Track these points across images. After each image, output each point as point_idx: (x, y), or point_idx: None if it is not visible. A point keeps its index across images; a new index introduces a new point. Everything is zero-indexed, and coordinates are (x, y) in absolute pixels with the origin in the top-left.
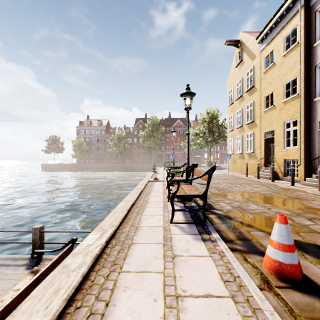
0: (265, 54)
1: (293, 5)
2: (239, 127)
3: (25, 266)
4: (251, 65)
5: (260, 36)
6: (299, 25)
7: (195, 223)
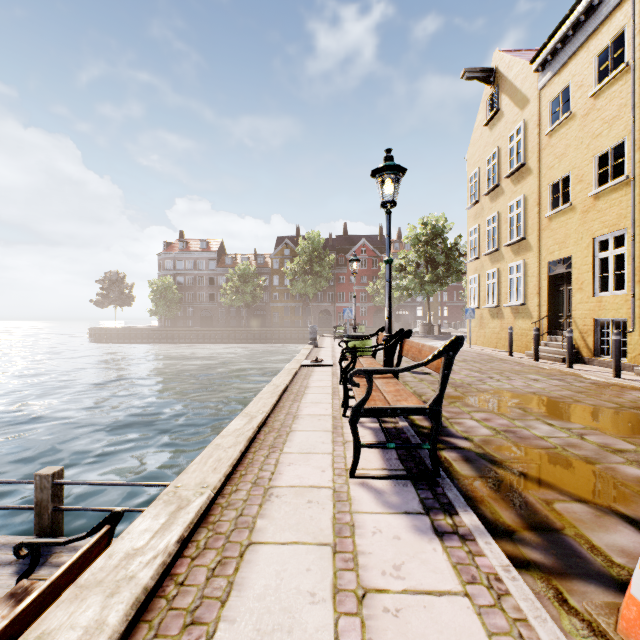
0: (550, 95)
1: None
2: (493, 252)
3: (14, 565)
4: (519, 119)
5: (540, 56)
6: (629, 26)
7: (412, 478)
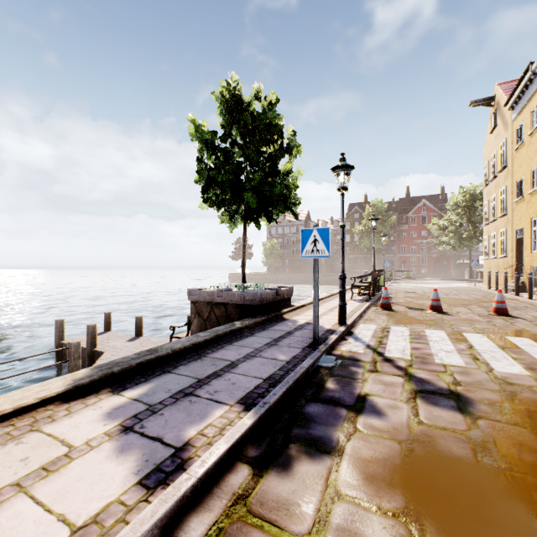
0: (516, 126)
1: (536, 77)
2: (493, 221)
3: None
4: (504, 136)
5: (509, 102)
6: None
7: (364, 300)
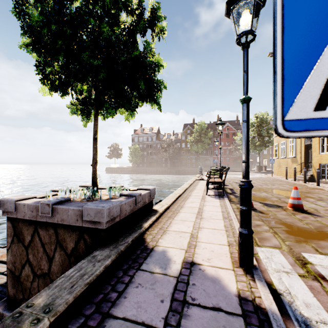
0: None
1: None
2: None
3: None
4: None
5: None
6: None
7: (219, 195)
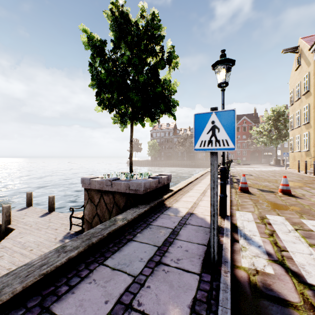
0: None
1: None
2: (298, 127)
3: None
4: (307, 71)
5: (312, 47)
6: None
7: None
